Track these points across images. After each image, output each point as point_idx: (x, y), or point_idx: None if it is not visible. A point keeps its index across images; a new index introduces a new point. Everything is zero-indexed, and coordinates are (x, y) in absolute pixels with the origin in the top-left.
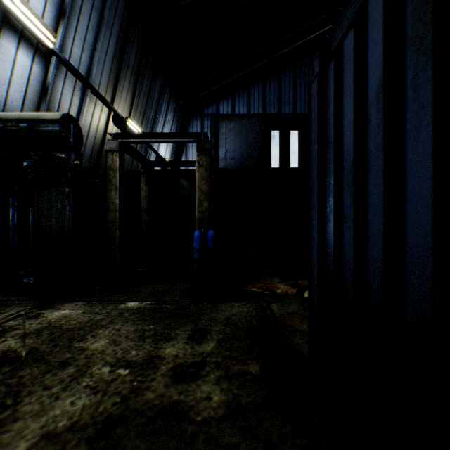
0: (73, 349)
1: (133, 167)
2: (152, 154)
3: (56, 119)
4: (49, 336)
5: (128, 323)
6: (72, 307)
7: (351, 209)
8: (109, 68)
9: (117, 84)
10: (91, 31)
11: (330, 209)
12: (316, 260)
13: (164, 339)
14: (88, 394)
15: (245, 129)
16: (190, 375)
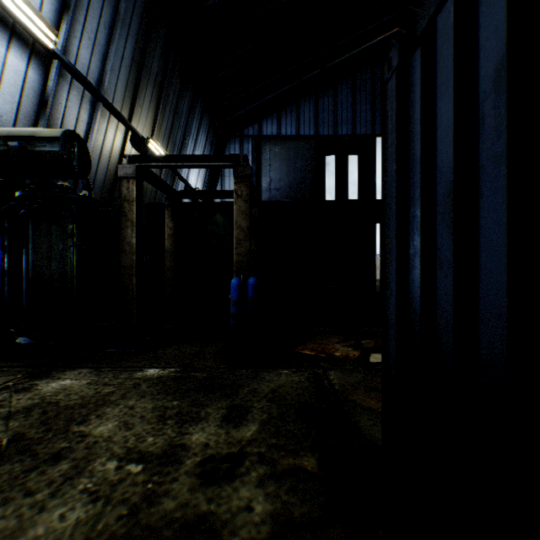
0: (70, 434)
1: (156, 200)
2: (180, 183)
3: (56, 136)
4: (41, 416)
5: (145, 397)
6: (74, 376)
7: (449, 251)
8: (126, 76)
9: (135, 97)
10: (102, 29)
11: (415, 251)
12: (394, 320)
13: (191, 421)
14: (84, 503)
15: (293, 153)
16: (224, 473)
